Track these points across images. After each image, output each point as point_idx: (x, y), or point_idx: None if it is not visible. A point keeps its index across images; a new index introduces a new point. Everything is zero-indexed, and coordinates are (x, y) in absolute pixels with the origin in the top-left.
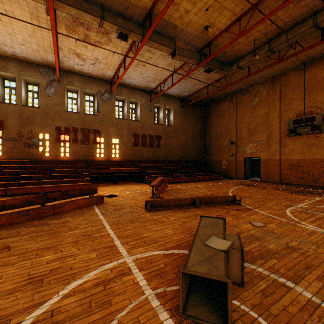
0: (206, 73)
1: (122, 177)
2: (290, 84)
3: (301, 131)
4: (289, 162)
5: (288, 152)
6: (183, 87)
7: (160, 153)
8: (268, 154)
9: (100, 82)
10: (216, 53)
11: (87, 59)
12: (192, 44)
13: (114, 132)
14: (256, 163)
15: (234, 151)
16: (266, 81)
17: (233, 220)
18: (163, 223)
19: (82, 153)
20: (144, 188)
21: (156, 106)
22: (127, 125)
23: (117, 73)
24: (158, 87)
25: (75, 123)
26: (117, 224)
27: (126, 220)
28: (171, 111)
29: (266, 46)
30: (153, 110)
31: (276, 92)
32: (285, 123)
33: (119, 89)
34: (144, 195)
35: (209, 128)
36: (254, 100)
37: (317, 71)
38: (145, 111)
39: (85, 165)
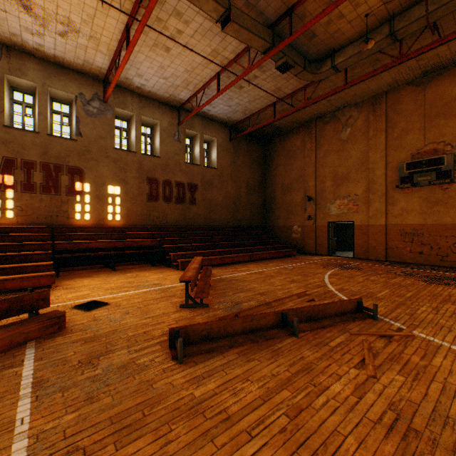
0: (280, 72)
1: (127, 256)
2: (403, 107)
3: (420, 180)
4: (400, 228)
5: (399, 212)
6: (235, 103)
7: (195, 214)
8: (367, 216)
9: (83, 78)
10: (306, 27)
11: (49, 21)
12: (260, 9)
13: (112, 174)
14: (341, 230)
15: (313, 211)
16: (364, 102)
17: (413, 386)
18: (230, 425)
19: (44, 211)
20: (168, 278)
21: (188, 134)
22: (136, 163)
23: (115, 61)
24: (193, 100)
25: (28, 151)
26: (64, 455)
27: (106, 422)
28: (213, 144)
29: (384, 28)
30: (183, 140)
31: (380, 120)
32: (394, 167)
33: (121, 96)
34: (167, 299)
35: (272, 175)
36: (344, 132)
37: (445, 87)
38: (169, 141)
39: (48, 235)
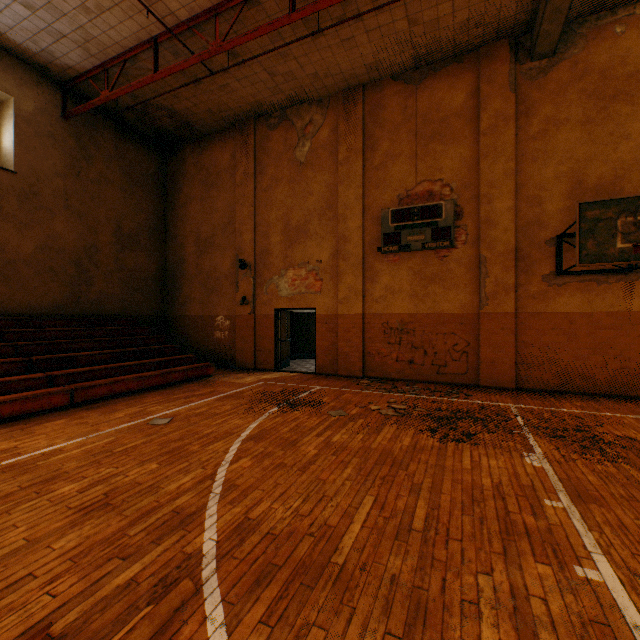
0: None
1: None
2: (387, 116)
3: (411, 240)
4: (384, 321)
5: (383, 294)
6: None
7: None
8: (336, 300)
9: None
10: None
11: None
12: None
13: None
14: (302, 323)
15: (250, 288)
16: (331, 98)
17: None
18: None
19: None
20: None
21: None
22: None
23: None
24: None
25: None
26: None
27: None
28: (6, 110)
29: None
30: None
31: (356, 132)
32: (375, 217)
33: None
34: None
35: (179, 217)
36: (301, 147)
37: (443, 92)
38: None
39: None
